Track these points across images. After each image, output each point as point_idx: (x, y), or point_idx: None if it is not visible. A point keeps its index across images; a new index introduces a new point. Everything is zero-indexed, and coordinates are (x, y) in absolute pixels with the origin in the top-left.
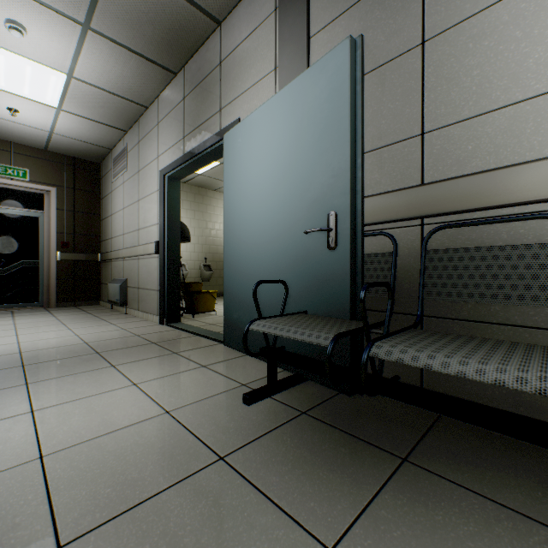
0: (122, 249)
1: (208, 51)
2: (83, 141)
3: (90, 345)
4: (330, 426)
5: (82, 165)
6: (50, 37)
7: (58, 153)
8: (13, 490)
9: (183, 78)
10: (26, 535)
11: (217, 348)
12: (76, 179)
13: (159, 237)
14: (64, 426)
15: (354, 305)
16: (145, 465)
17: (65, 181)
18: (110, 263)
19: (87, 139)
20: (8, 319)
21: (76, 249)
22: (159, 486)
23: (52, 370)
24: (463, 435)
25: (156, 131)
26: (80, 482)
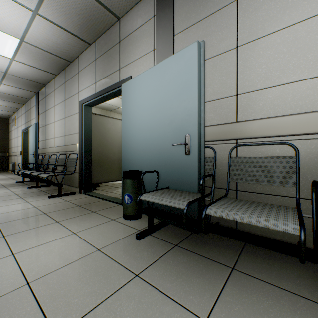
0: (14, 152)
1: (29, 104)
2: None
3: None
4: (25, 184)
5: (1, 120)
6: None
7: None
8: None
9: (26, 106)
10: None
11: (27, 179)
12: None
13: (21, 150)
14: None
15: (36, 167)
16: None
17: None
18: (11, 156)
19: (1, 113)
20: None
21: None
22: None
23: None
24: (43, 184)
25: (21, 117)
26: None
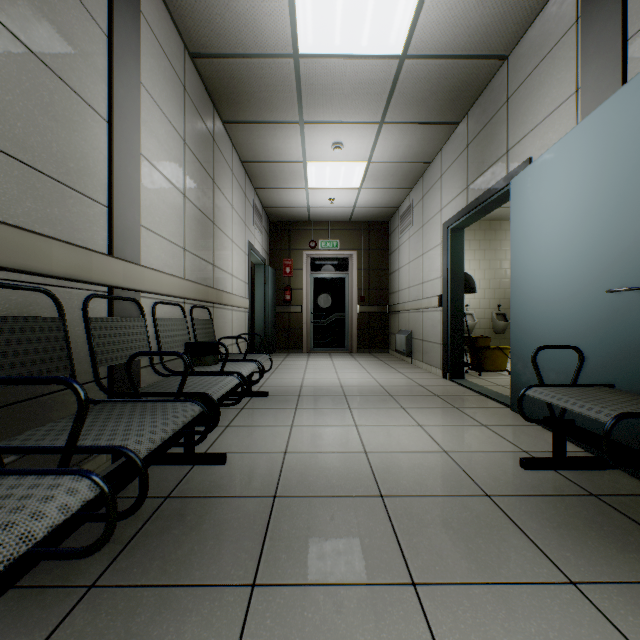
0: (407, 302)
1: (493, 91)
2: (376, 207)
3: (384, 388)
4: (624, 516)
5: (374, 227)
6: (357, 142)
7: (357, 221)
8: (355, 462)
9: (466, 125)
10: (365, 484)
11: (501, 411)
12: (370, 240)
13: (442, 291)
14: (375, 440)
15: None
16: (427, 478)
17: (362, 244)
18: (396, 314)
19: (379, 205)
20: (329, 360)
21: (370, 302)
22: (436, 492)
23: (362, 402)
24: None
25: (438, 184)
26: (388, 472)
